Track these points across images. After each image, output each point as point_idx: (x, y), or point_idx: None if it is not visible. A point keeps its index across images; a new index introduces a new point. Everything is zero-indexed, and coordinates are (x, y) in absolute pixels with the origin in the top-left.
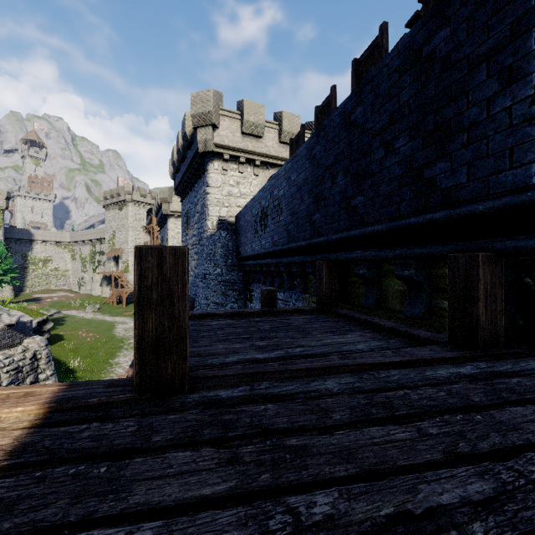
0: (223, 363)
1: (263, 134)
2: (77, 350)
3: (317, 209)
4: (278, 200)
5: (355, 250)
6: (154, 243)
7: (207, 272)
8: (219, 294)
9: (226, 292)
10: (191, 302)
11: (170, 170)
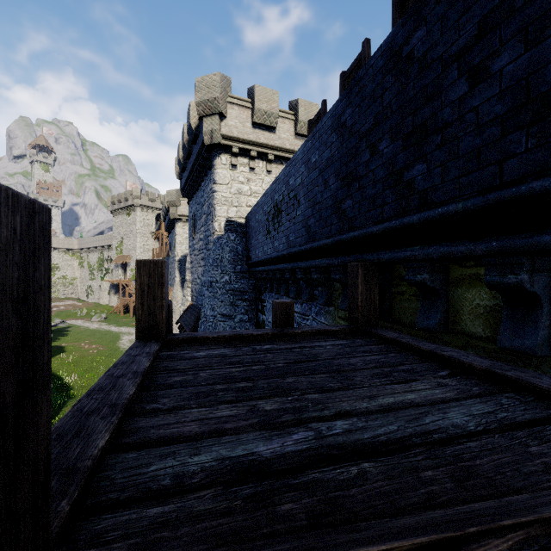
0: (181, 475)
1: (277, 124)
2: (77, 364)
3: (347, 194)
4: (295, 190)
5: (408, 246)
6: (162, 250)
7: (214, 279)
8: (227, 305)
9: (235, 303)
10: (197, 312)
11: (177, 170)
